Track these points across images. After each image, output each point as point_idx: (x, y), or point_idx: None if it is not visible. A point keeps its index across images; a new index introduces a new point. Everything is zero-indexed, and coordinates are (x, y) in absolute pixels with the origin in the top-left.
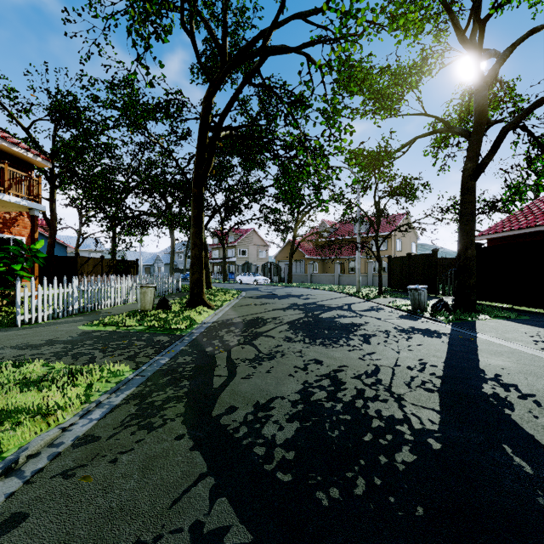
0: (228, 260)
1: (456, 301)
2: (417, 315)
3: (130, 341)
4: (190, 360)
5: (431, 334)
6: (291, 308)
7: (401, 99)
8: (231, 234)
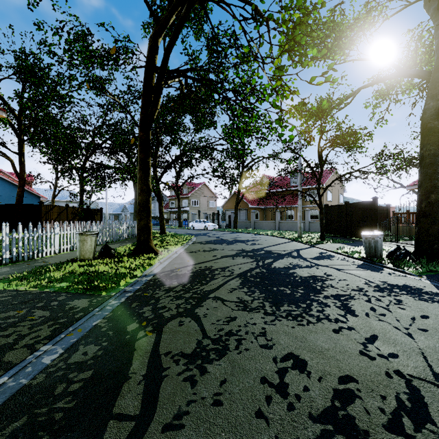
0: (182, 209)
1: (417, 249)
2: (376, 264)
3: (30, 310)
4: (92, 358)
5: (420, 295)
6: (240, 256)
7: (351, 44)
8: (185, 187)
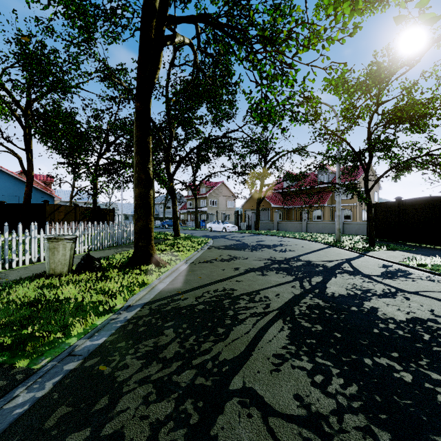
0: (200, 209)
1: None
2: None
3: None
4: None
5: None
6: (271, 269)
7: None
8: (203, 186)
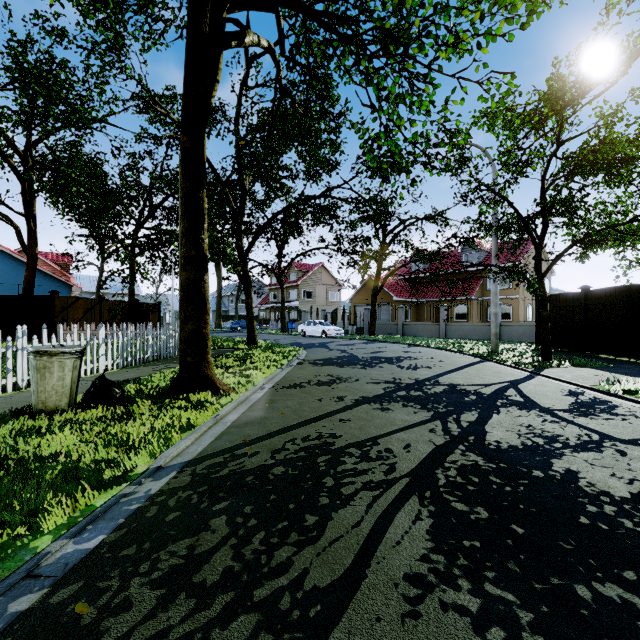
0: (288, 304)
1: None
2: None
3: None
4: None
5: None
6: (395, 399)
7: None
8: (293, 270)
